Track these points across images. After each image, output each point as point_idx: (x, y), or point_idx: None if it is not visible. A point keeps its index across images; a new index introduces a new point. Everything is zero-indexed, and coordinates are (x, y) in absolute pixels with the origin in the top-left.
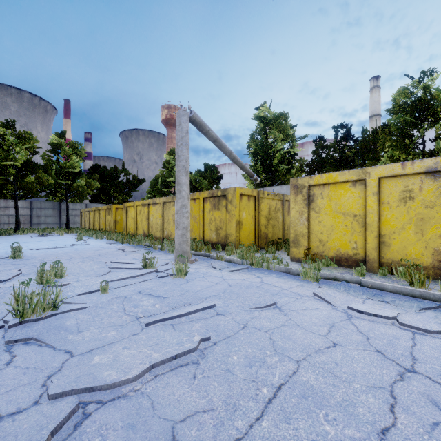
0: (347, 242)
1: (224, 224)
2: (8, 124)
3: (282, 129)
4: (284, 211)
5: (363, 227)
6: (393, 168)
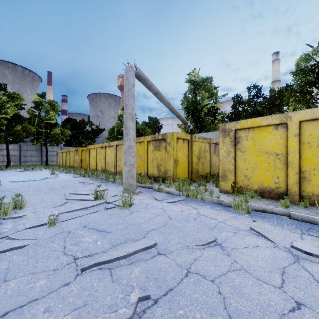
0: (270, 177)
1: (164, 162)
2: (1, 87)
3: (208, 89)
4: (211, 151)
5: (284, 164)
6: (313, 112)
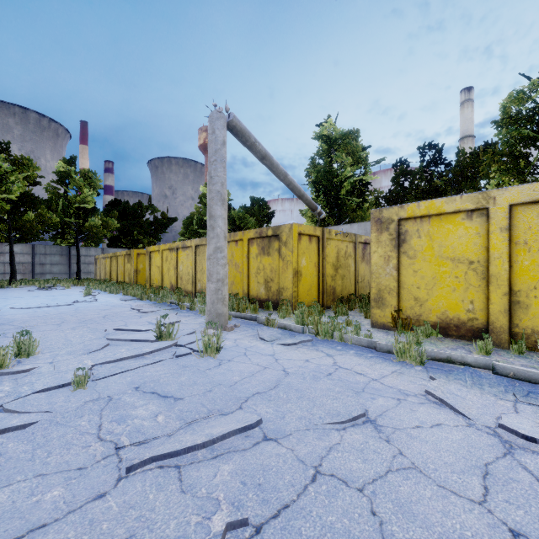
0: (458, 301)
1: (277, 274)
2: (1, 146)
3: (352, 150)
4: (357, 256)
5: (484, 280)
6: (534, 190)
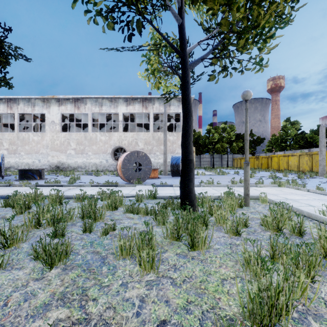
0: None
1: None
2: (211, 124)
3: None
4: None
5: None
6: None
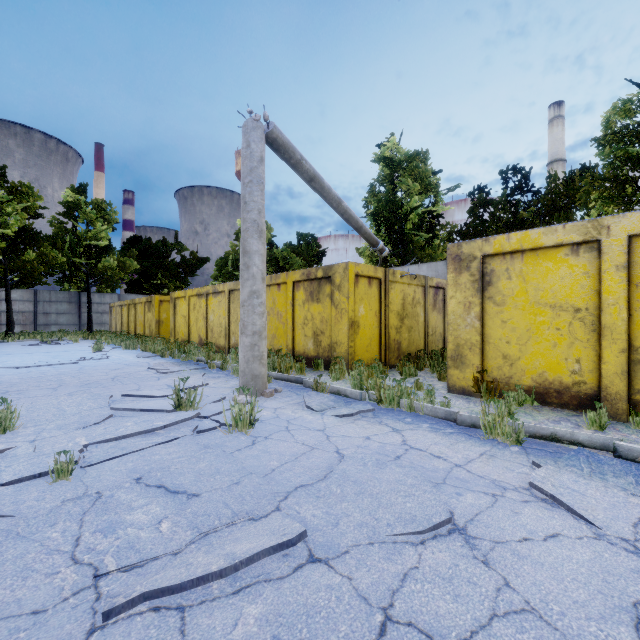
0: (560, 359)
1: (329, 325)
2: None
3: (420, 176)
4: (428, 304)
5: (594, 332)
6: None
